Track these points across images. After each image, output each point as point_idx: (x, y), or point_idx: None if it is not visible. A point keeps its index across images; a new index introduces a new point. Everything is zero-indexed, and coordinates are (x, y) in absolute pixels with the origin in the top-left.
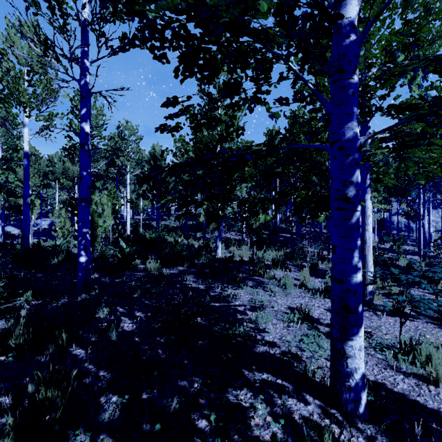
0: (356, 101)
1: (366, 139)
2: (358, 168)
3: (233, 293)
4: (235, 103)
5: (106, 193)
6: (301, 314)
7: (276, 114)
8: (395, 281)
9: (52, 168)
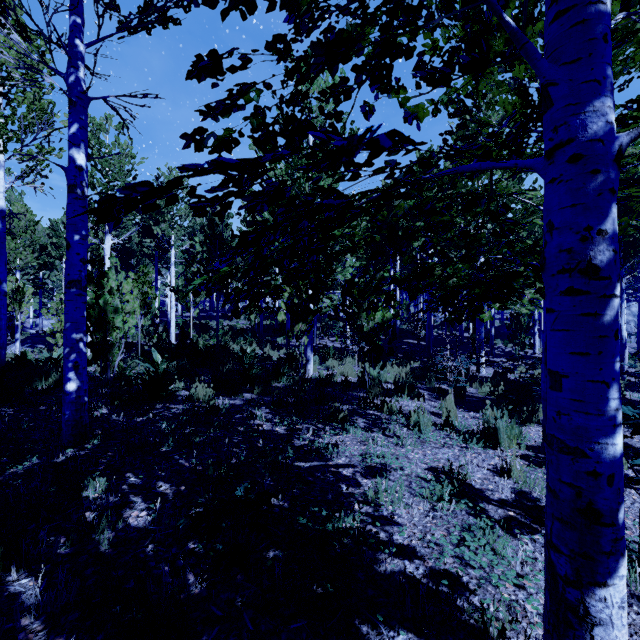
0: (609, 53)
1: (633, 138)
2: (614, 201)
3: (333, 441)
4: (339, 85)
5: (131, 276)
6: (453, 483)
7: (419, 111)
8: (638, 432)
9: (56, 240)
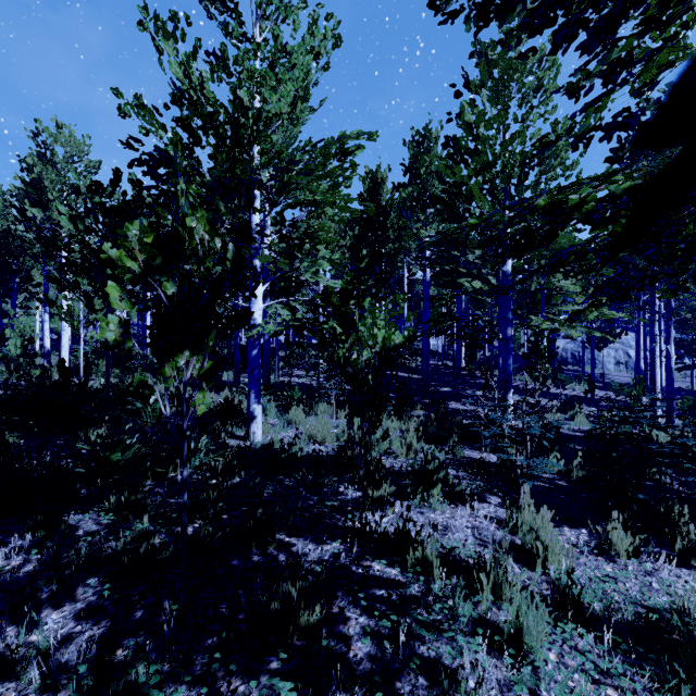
0: None
1: None
2: None
3: None
4: None
5: None
6: None
7: None
8: None
9: None
